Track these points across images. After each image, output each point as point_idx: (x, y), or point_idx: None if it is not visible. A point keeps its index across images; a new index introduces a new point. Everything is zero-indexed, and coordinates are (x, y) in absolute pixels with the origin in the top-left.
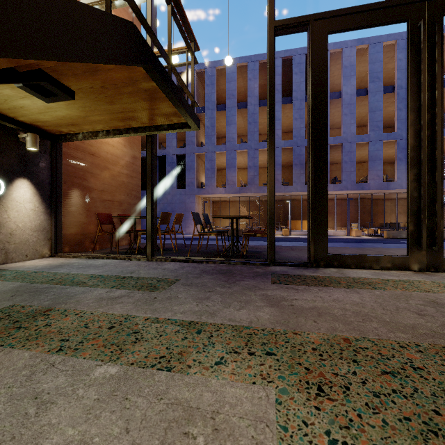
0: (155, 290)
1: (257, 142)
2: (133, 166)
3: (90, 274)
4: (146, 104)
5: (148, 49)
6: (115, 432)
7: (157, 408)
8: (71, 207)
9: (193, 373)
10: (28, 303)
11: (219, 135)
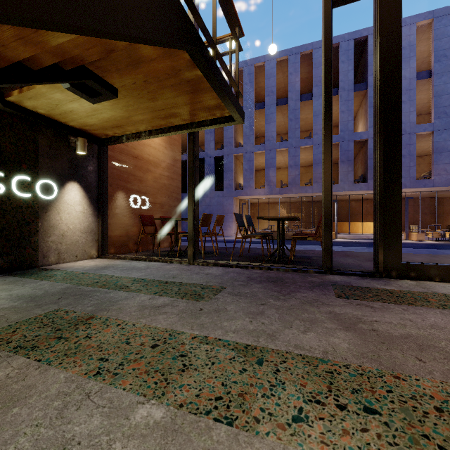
0: (200, 299)
1: (299, 139)
2: (174, 168)
3: (132, 278)
4: (188, 98)
5: (193, 29)
6: None
7: None
8: (116, 209)
9: (264, 434)
10: (72, 308)
11: (257, 135)
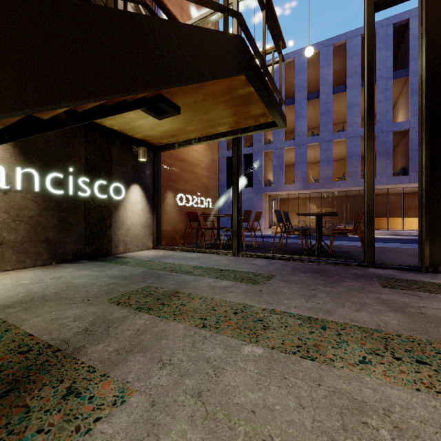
0: (256, 283)
1: (331, 133)
2: (212, 168)
3: (191, 265)
4: (238, 109)
5: (251, 57)
6: (291, 405)
7: (320, 392)
8: (166, 207)
9: (340, 367)
10: (158, 285)
11: (286, 131)
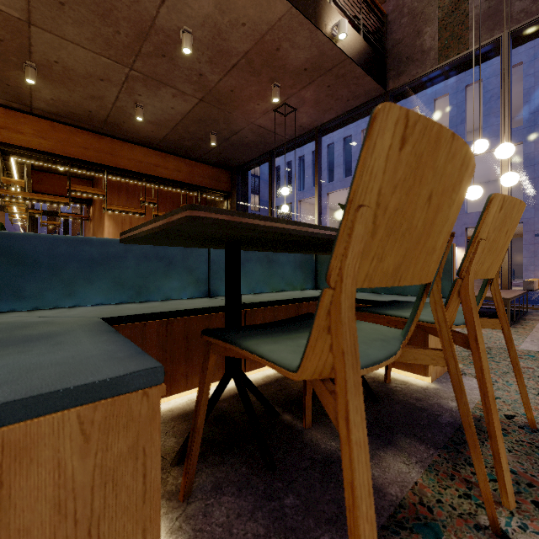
0: None
1: None
2: None
3: None
4: None
5: None
6: None
7: None
8: None
9: None
10: None
11: None
